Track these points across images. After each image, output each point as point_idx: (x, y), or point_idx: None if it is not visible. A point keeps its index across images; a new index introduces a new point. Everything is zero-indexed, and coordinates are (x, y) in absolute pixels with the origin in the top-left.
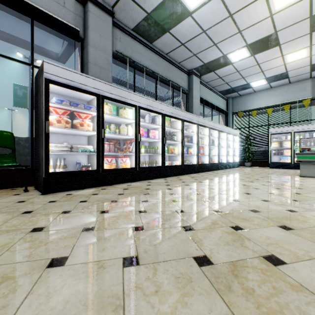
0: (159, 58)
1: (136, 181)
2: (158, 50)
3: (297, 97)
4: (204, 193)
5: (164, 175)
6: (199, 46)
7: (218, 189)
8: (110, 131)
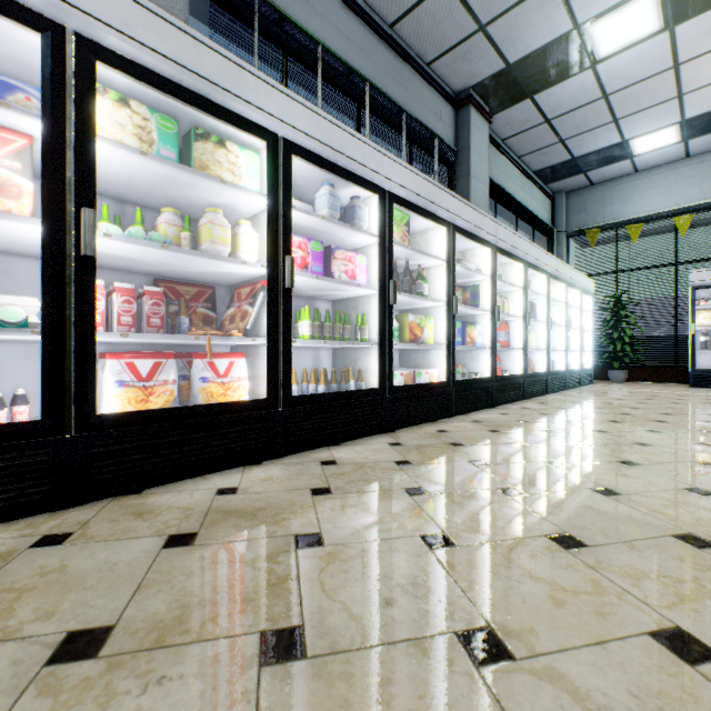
0: (369, 33)
1: (273, 459)
2: (366, 7)
3: None
4: None
5: (387, 424)
6: None
7: None
8: (144, 232)
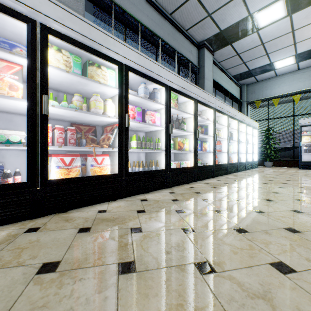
0: (161, 17)
1: (121, 198)
2: (160, 6)
3: None
4: (300, 264)
5: (169, 184)
6: None
7: (309, 235)
8: (67, 104)
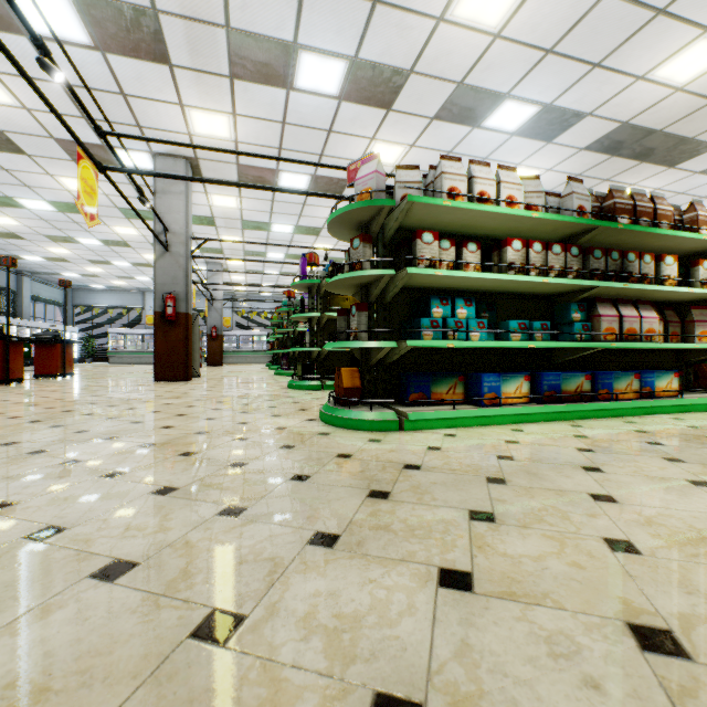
0: None
1: None
2: None
3: (134, 304)
4: None
5: None
6: (33, 266)
7: None
8: None
